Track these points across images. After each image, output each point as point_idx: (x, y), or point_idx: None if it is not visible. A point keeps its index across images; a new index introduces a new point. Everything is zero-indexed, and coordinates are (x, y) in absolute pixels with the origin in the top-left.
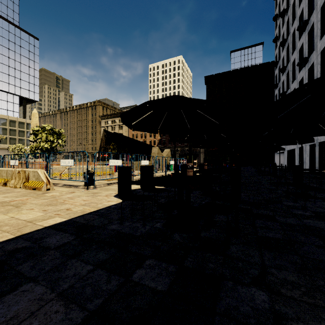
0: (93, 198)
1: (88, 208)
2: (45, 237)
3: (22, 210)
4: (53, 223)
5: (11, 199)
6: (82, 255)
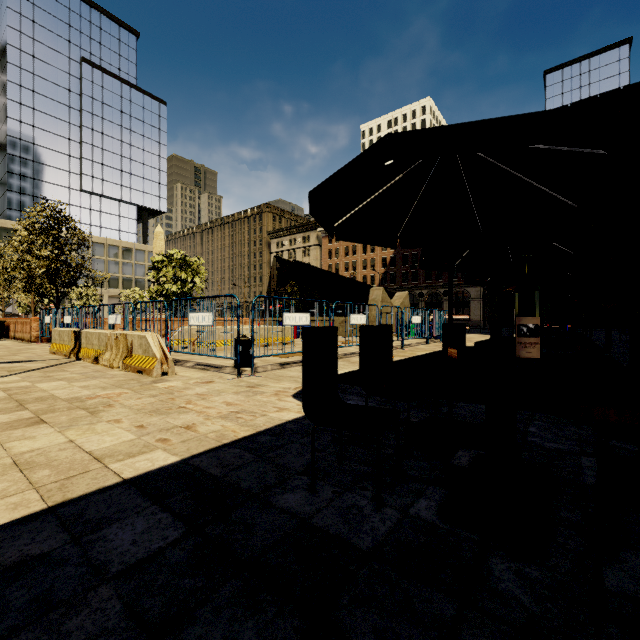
0: (248, 398)
1: (232, 428)
2: (109, 522)
3: (98, 422)
4: (145, 470)
5: (93, 392)
6: (184, 633)
